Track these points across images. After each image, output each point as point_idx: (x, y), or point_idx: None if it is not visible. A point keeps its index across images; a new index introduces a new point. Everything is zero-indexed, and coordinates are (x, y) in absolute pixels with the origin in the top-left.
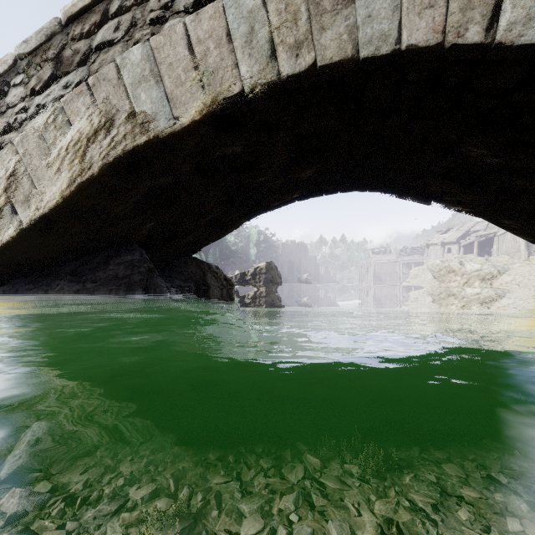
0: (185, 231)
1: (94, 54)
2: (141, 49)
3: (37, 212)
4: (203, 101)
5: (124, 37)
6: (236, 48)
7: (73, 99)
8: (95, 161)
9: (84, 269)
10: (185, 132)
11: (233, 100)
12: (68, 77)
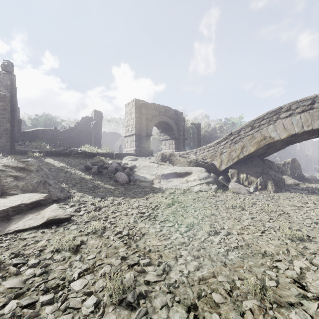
0: (268, 152)
1: (260, 126)
2: (272, 126)
3: (248, 153)
4: (286, 135)
5: (267, 123)
6: (294, 126)
7: (256, 134)
8: (261, 145)
9: (247, 162)
10: (282, 139)
11: (293, 134)
12: (254, 130)
